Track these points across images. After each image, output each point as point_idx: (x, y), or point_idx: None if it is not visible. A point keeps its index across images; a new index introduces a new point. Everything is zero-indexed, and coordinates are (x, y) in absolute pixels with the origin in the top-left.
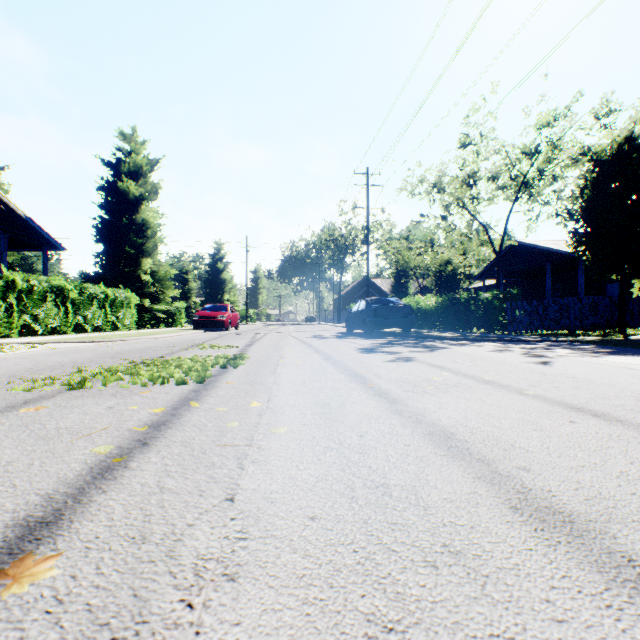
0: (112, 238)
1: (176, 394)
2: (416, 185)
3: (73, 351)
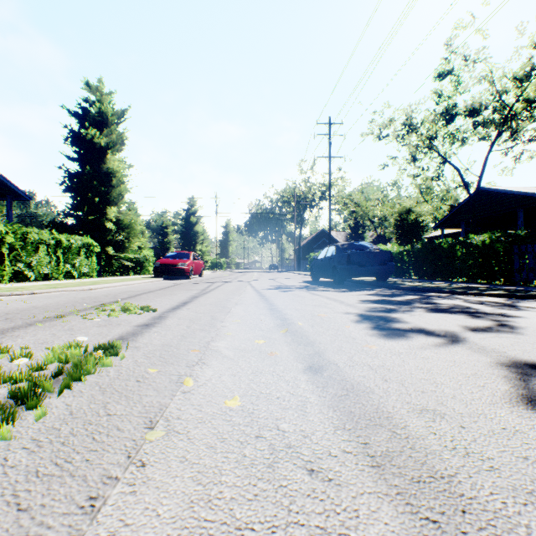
0: (76, 186)
1: None
2: (384, 126)
3: None
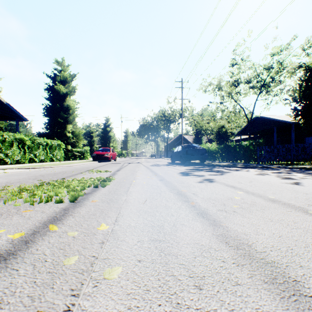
0: (51, 114)
1: (48, 213)
2: (207, 86)
3: (16, 174)
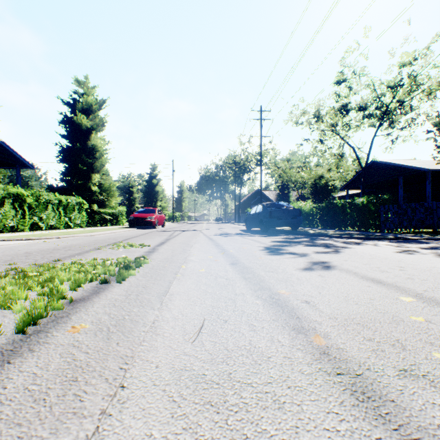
0: (69, 158)
1: None
2: (300, 116)
3: None
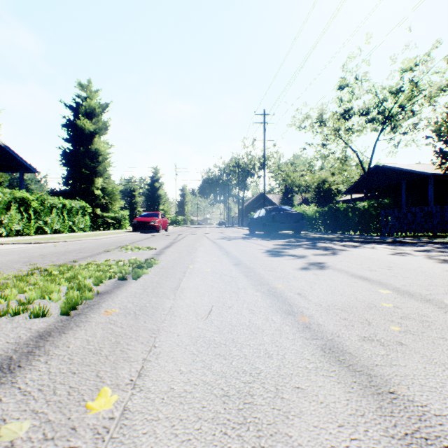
0: (72, 162)
1: None
2: (303, 120)
3: (2, 253)
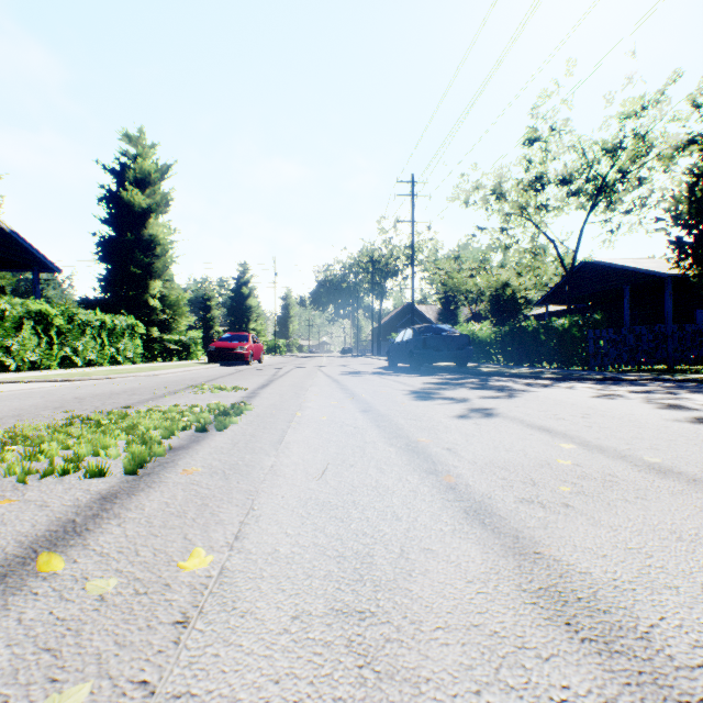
0: (114, 256)
1: (56, 510)
2: (471, 192)
3: (18, 396)
